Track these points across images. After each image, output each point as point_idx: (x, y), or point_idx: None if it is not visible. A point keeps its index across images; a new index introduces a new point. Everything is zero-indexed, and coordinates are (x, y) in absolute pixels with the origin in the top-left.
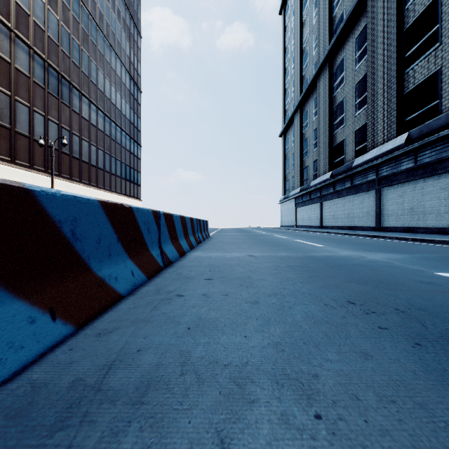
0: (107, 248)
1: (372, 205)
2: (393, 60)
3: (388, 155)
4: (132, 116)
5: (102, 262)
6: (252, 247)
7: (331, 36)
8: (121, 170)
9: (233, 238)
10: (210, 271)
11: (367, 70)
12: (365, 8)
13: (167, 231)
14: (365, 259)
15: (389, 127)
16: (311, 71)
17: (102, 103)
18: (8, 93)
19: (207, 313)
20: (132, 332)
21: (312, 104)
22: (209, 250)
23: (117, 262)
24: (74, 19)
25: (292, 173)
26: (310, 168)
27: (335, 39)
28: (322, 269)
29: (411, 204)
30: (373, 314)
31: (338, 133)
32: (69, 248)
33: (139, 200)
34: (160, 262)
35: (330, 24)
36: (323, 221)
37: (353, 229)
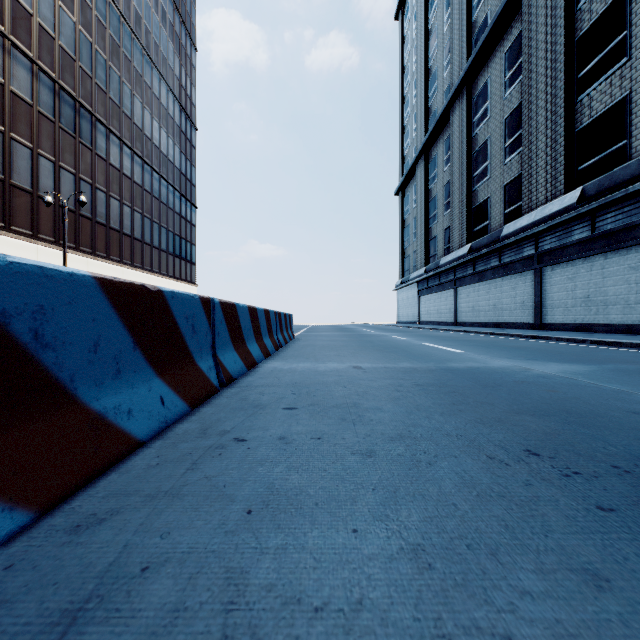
0: (113, 359)
1: (530, 293)
2: (560, 83)
3: (553, 220)
4: (183, 164)
5: (101, 385)
6: (357, 353)
7: (470, 49)
8: (167, 242)
9: (329, 341)
10: (293, 394)
11: (523, 98)
12: (519, 9)
13: (226, 331)
14: (532, 372)
15: (553, 179)
16: (441, 101)
17: (139, 144)
18: (1, 128)
19: (284, 476)
20: (142, 523)
21: (442, 148)
22: (293, 359)
23: (133, 383)
24: (99, 23)
25: (414, 247)
26: (439, 239)
27: (476, 54)
28: (470, 390)
29: (586, 290)
30: (578, 478)
31: (480, 189)
32: (26, 362)
33: (193, 286)
34: (213, 379)
35: (468, 33)
36: (458, 315)
37: (501, 326)
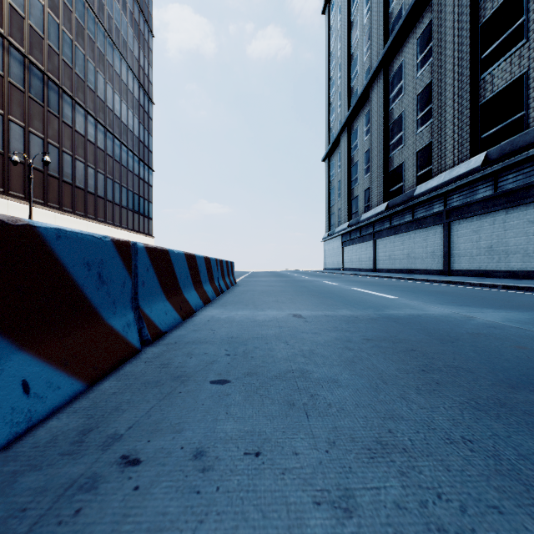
0: None
1: (439, 243)
2: (465, 63)
3: (460, 180)
4: (141, 133)
5: None
6: (295, 299)
7: (386, 36)
8: (127, 200)
9: (267, 286)
10: (226, 356)
11: (433, 76)
12: (430, 1)
13: (155, 279)
14: (478, 321)
15: (460, 146)
16: (362, 81)
17: (102, 115)
18: None
19: None
20: None
21: (363, 121)
22: (232, 306)
23: None
24: (65, 7)
25: (338, 205)
26: (360, 199)
27: (392, 40)
28: (430, 347)
29: (489, 241)
30: None
31: (395, 155)
32: None
33: (150, 237)
34: (132, 337)
35: (385, 23)
36: (376, 263)
37: (414, 272)
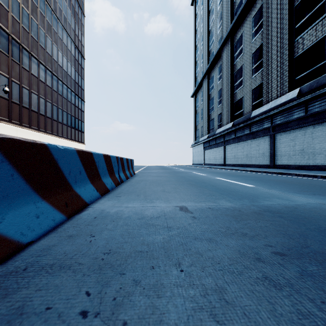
0: None
1: (267, 148)
2: (285, 31)
3: (282, 106)
4: (76, 77)
5: None
6: (178, 189)
7: (232, 17)
8: (67, 120)
9: (156, 176)
10: (78, 322)
11: (263, 41)
12: None
13: (17, 178)
14: None
15: (281, 84)
16: (216, 46)
17: (50, 64)
18: None
19: None
20: None
21: (217, 71)
22: (125, 197)
23: None
24: None
25: (201, 124)
26: (215, 120)
27: (236, 18)
28: None
29: (302, 146)
30: None
31: (238, 92)
32: None
33: (82, 144)
34: None
35: (231, 8)
36: (226, 160)
37: (251, 166)
